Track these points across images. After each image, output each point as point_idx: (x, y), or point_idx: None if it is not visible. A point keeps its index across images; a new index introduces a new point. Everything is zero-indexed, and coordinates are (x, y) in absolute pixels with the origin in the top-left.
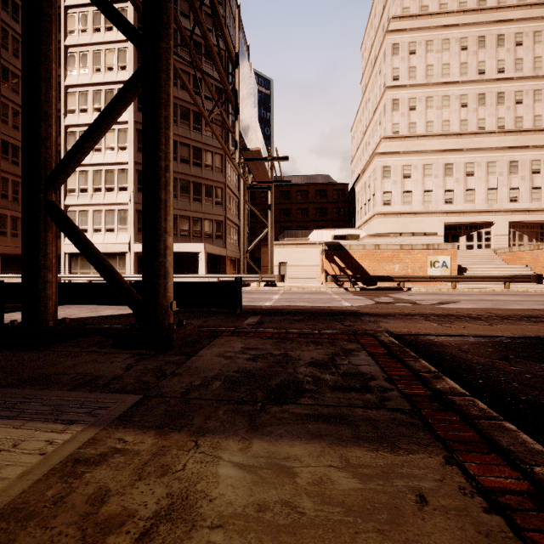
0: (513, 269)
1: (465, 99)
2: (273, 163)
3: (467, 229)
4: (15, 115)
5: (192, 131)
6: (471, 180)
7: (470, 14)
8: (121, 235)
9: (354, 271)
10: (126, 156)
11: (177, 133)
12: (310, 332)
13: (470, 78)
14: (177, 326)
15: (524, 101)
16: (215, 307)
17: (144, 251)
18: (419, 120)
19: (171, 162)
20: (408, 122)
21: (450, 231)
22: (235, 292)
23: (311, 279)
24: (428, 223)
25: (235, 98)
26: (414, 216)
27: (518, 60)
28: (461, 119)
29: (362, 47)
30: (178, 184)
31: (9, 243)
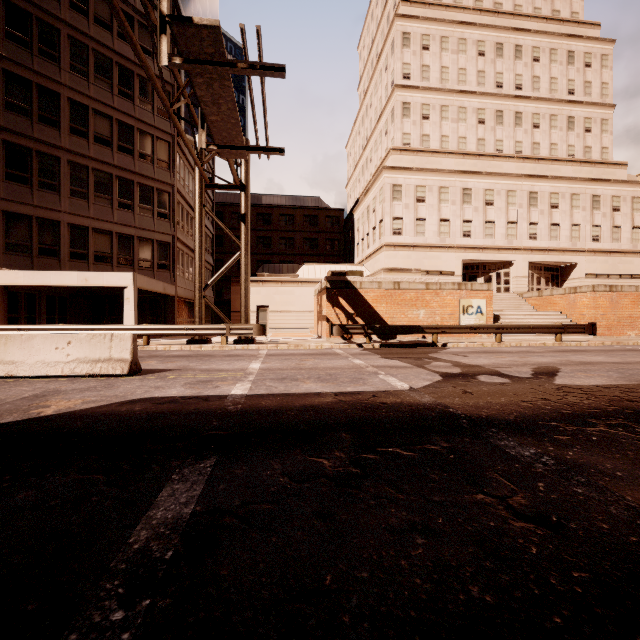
0: (549, 316)
1: (482, 115)
2: (250, 89)
3: (486, 269)
4: None
5: (116, 95)
6: (491, 210)
7: (487, 16)
8: None
9: (367, 319)
10: None
11: (87, 94)
12: None
13: (488, 90)
14: None
15: (541, 126)
16: None
17: None
18: (433, 132)
19: None
20: (421, 134)
21: (467, 271)
22: None
23: (301, 329)
24: (445, 260)
25: None
26: (429, 250)
27: (535, 78)
28: (478, 137)
29: (360, 44)
30: (91, 178)
31: None
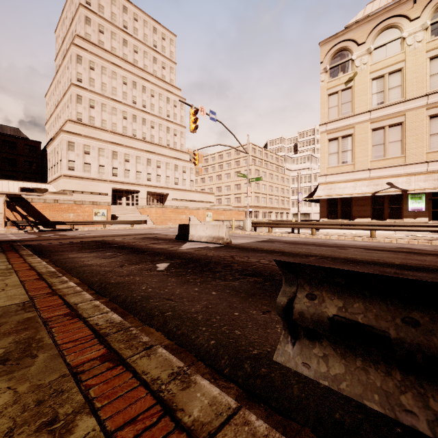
0: (142, 217)
1: (126, 115)
2: None
3: (127, 193)
4: None
5: None
6: (128, 164)
7: (129, 65)
8: None
9: (36, 218)
10: None
11: None
12: None
13: (128, 103)
14: None
15: (155, 128)
16: None
17: None
18: (97, 116)
19: None
20: (89, 115)
21: (117, 193)
22: None
23: None
24: (102, 187)
25: None
26: (92, 181)
27: (152, 104)
28: (123, 125)
29: (56, 31)
30: None
31: None
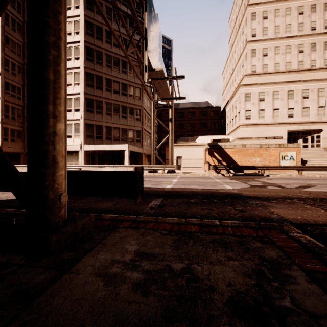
0: None
1: (302, 47)
2: (173, 82)
3: (303, 135)
4: (13, 66)
5: (121, 73)
6: (306, 101)
7: None
8: (75, 139)
9: (228, 162)
10: (79, 89)
11: (111, 74)
12: (211, 224)
13: (305, 33)
14: (68, 220)
15: None
16: (117, 195)
17: (28, 137)
18: (270, 62)
19: (60, 40)
20: (262, 64)
21: (291, 136)
22: (135, 182)
23: (197, 167)
24: (276, 131)
25: (144, 33)
26: (266, 126)
27: None
28: (299, 61)
29: (230, 19)
30: (112, 107)
31: (9, 145)
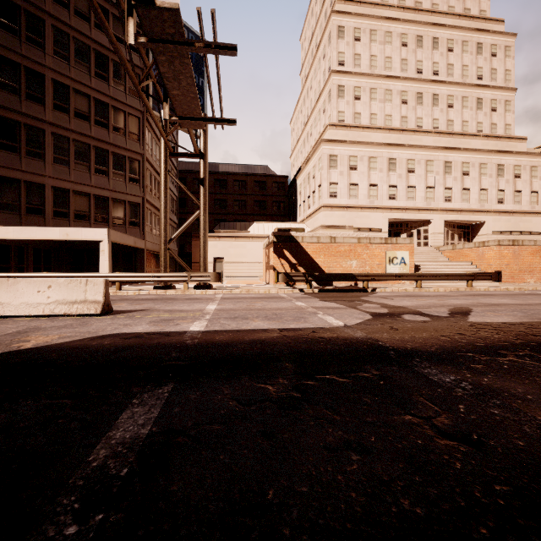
0: (461, 266)
1: (405, 96)
2: (206, 66)
3: (408, 227)
4: None
5: (94, 77)
6: (412, 177)
7: (409, 12)
8: None
9: (308, 268)
10: None
11: (68, 75)
12: None
13: (410, 76)
14: None
15: (454, 106)
16: None
17: None
18: (364, 111)
19: None
20: (353, 112)
21: (392, 228)
22: None
23: (252, 277)
24: (374, 219)
25: None
26: (360, 210)
27: (449, 66)
28: (401, 115)
29: (302, 37)
30: (71, 147)
31: None
